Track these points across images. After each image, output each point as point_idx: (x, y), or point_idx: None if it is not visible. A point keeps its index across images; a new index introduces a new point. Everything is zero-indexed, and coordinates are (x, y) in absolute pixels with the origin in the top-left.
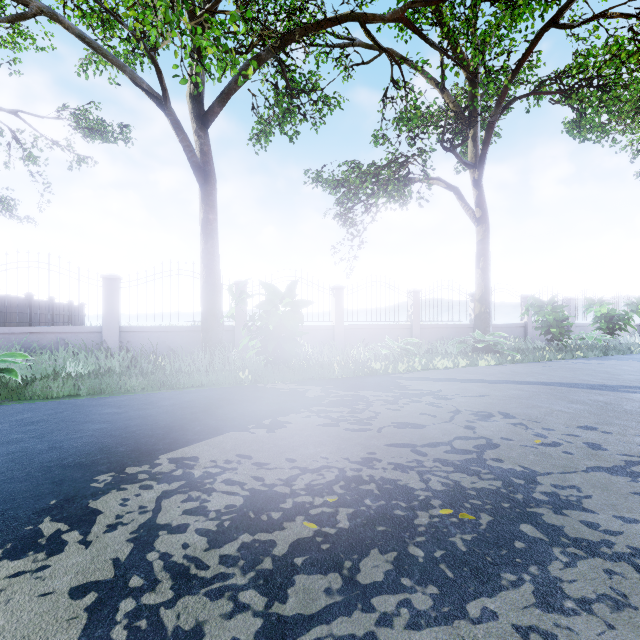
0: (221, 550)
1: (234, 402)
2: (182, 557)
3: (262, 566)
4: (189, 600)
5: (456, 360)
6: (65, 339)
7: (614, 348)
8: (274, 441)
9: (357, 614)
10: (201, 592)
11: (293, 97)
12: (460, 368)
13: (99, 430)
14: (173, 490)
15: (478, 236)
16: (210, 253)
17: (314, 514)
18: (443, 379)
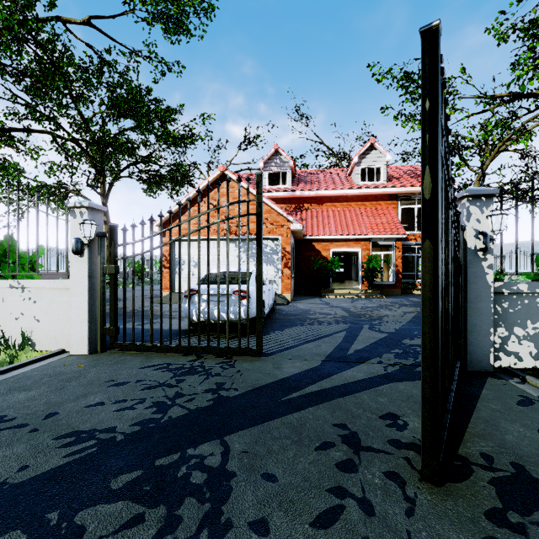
0: None
1: None
2: None
3: None
4: None
5: None
6: None
7: None
8: None
9: None
10: None
11: None
12: None
13: None
14: None
15: (106, 230)
16: None
17: None
18: None
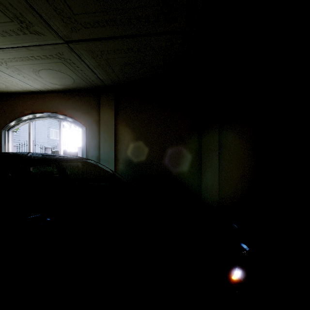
0: None
1: None
2: None
3: None
4: None
5: None
6: (70, 164)
7: None
8: None
9: None
10: None
11: None
12: None
13: None
14: None
15: None
16: None
17: None
18: None
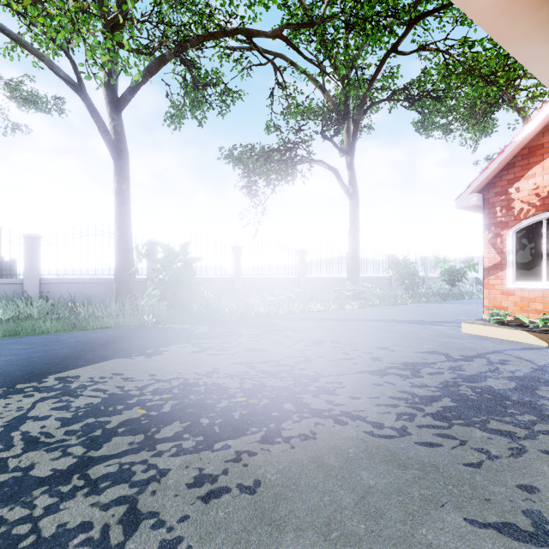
0: (69, 428)
1: (131, 338)
2: (38, 433)
3: (93, 434)
4: (32, 453)
5: (328, 305)
6: None
7: (452, 295)
8: (147, 363)
9: (143, 452)
10: (42, 449)
11: (200, 89)
12: (329, 311)
13: (4, 361)
14: (49, 396)
15: (351, 208)
16: (123, 217)
17: (148, 405)
18: (309, 319)
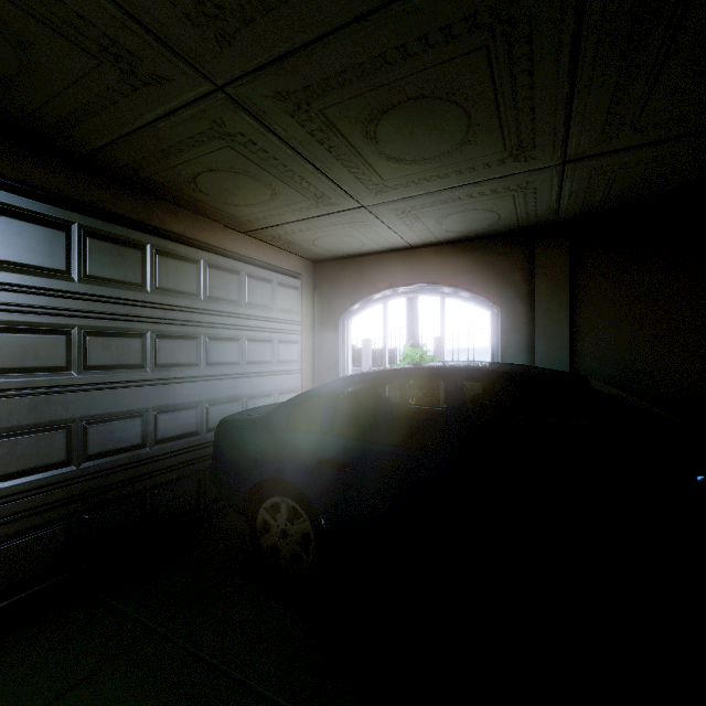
0: None
1: None
2: None
3: None
4: None
5: None
6: None
7: None
8: None
9: None
10: None
11: None
12: None
13: None
14: None
15: None
16: (410, 321)
17: None
18: None
